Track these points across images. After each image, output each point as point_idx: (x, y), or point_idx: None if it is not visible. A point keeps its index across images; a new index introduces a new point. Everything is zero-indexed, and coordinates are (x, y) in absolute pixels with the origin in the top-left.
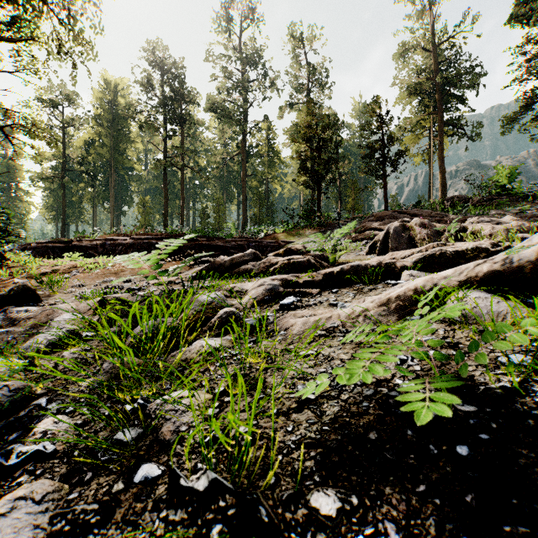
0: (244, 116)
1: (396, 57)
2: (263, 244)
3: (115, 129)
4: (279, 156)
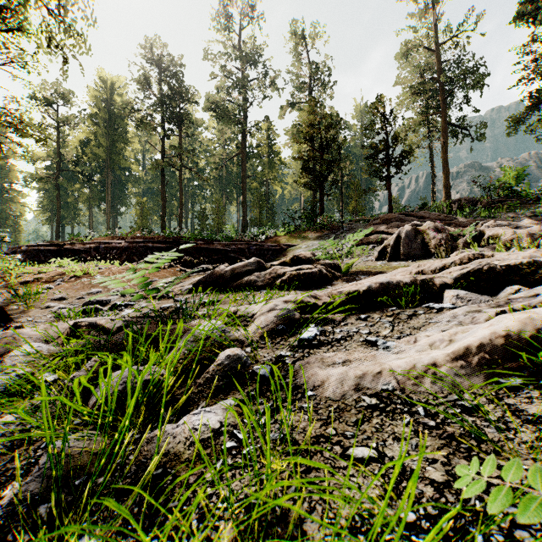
0: (244, 116)
1: (399, 56)
2: (264, 247)
3: (112, 129)
4: (280, 157)
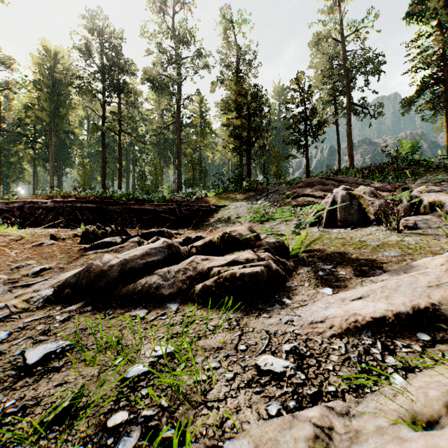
0: (178, 89)
1: (312, 44)
2: (195, 208)
3: (55, 95)
4: (211, 127)
